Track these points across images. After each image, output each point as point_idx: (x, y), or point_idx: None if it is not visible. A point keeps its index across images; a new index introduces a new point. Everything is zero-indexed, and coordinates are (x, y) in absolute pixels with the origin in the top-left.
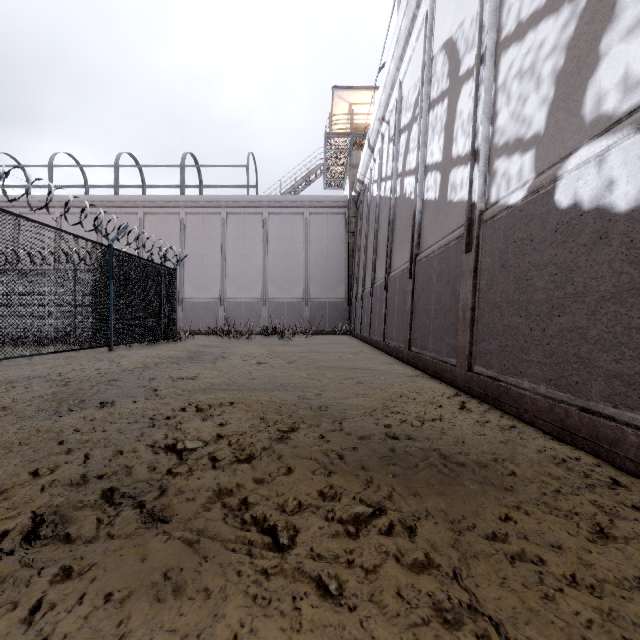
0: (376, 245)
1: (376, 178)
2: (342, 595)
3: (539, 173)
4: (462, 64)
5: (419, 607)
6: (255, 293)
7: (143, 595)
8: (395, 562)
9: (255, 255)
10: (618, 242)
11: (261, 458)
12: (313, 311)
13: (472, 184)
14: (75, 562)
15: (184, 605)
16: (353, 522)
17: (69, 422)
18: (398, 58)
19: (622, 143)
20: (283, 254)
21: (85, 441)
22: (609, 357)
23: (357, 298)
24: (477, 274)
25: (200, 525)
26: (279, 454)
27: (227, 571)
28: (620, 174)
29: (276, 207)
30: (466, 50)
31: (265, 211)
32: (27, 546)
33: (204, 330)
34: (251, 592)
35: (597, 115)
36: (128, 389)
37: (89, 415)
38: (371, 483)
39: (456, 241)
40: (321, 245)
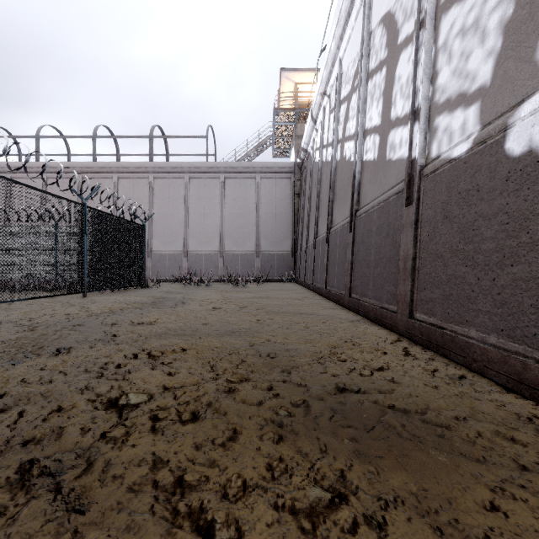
0: (318, 204)
1: (318, 146)
2: None
3: (485, 124)
4: (400, 33)
5: None
6: (213, 246)
7: None
8: None
9: (213, 213)
10: None
11: (205, 417)
12: (263, 262)
13: (412, 142)
14: None
15: None
16: (308, 515)
17: (19, 371)
18: (338, 37)
19: None
20: (238, 213)
21: (27, 394)
22: None
23: (301, 250)
24: (418, 226)
25: (121, 521)
26: (225, 411)
27: None
28: None
29: (232, 172)
30: (404, 19)
31: (222, 176)
32: None
33: (170, 278)
34: None
35: None
36: (89, 334)
37: (41, 363)
38: (325, 452)
39: (396, 196)
40: (270, 205)
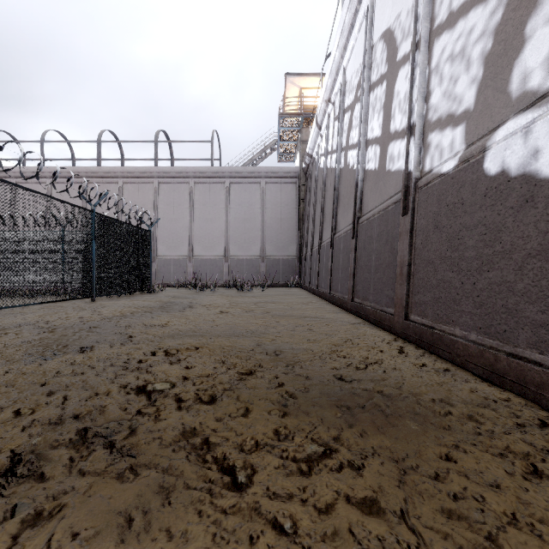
0: (323, 210)
1: (323, 152)
2: (296, 535)
3: (469, 144)
4: (399, 51)
5: (370, 548)
6: (218, 251)
7: (108, 536)
8: (346, 501)
9: (218, 218)
10: (543, 205)
11: (222, 399)
12: (268, 267)
13: (408, 155)
14: (47, 501)
15: (147, 546)
16: (306, 461)
17: (52, 365)
18: (342, 47)
19: (547, 116)
20: (243, 218)
21: (65, 383)
22: (535, 308)
23: (306, 255)
24: (413, 234)
25: (165, 464)
26: (238, 395)
27: (188, 510)
28: (545, 143)
29: (237, 177)
30: (403, 38)
31: (227, 181)
32: (4, 485)
33: (175, 283)
34: (210, 532)
35: (523, 91)
36: (106, 335)
37: (70, 359)
38: (321, 423)
39: (394, 205)
40: (275, 210)
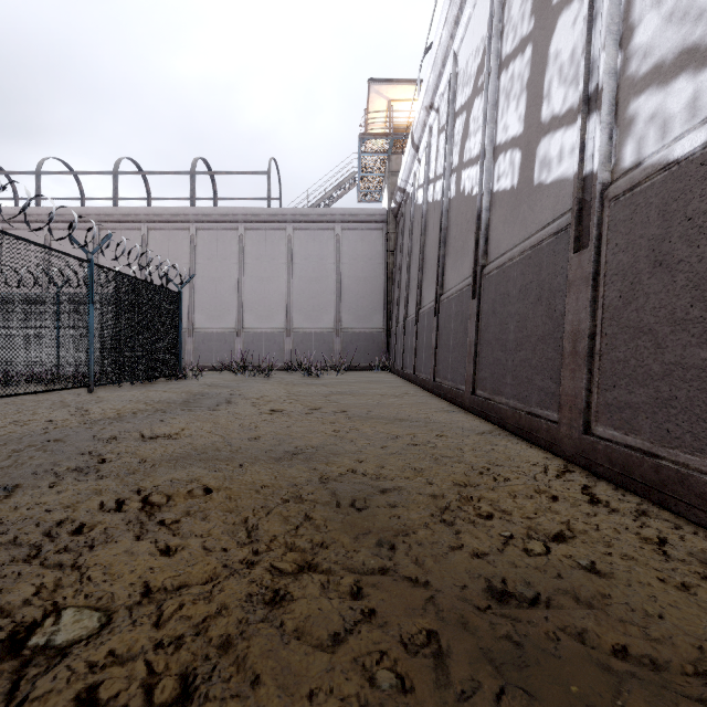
0: (422, 262)
1: (421, 182)
2: None
3: None
4: None
5: None
6: (278, 322)
7: None
8: None
9: (278, 278)
10: None
11: (208, 696)
12: (345, 343)
13: (584, 148)
14: None
15: None
16: None
17: None
18: (453, 22)
19: None
20: (310, 276)
21: None
22: None
23: (398, 328)
24: (598, 282)
25: None
26: (257, 670)
27: None
28: None
29: (302, 221)
30: None
31: (289, 226)
32: None
33: (218, 365)
34: None
35: None
36: (63, 458)
37: None
38: None
39: (553, 238)
40: (355, 266)
